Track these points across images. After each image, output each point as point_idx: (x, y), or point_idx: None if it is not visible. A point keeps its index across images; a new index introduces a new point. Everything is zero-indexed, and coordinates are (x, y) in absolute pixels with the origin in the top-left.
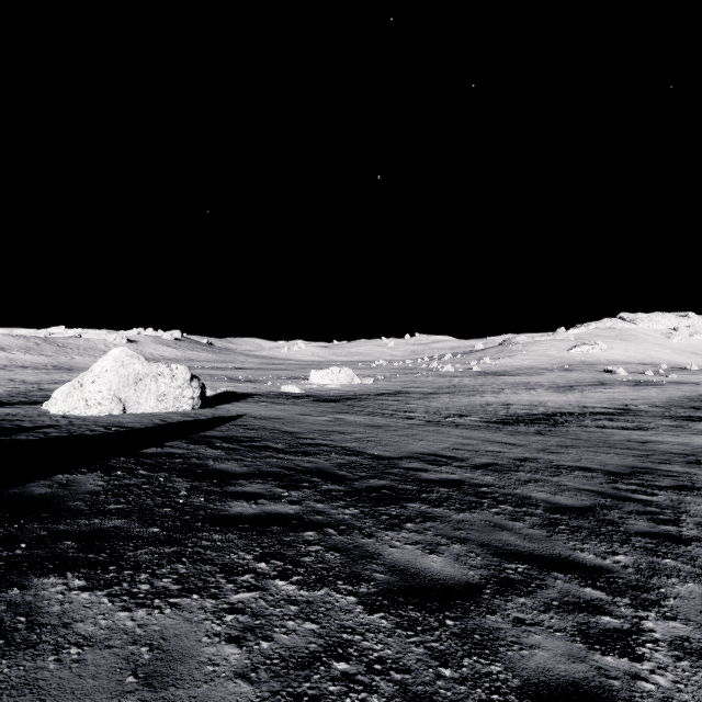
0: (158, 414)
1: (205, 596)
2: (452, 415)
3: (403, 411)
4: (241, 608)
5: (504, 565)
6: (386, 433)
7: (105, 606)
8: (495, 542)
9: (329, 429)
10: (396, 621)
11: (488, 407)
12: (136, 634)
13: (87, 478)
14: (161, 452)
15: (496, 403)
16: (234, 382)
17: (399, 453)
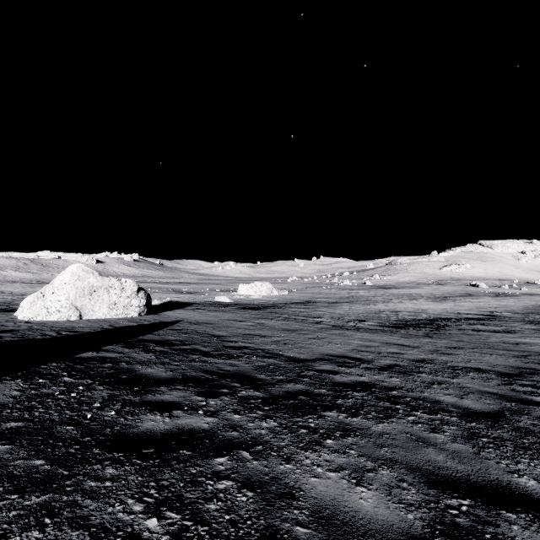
0: (109, 319)
1: None
2: (353, 320)
3: (312, 317)
4: None
5: (443, 501)
6: (300, 336)
7: None
8: (424, 464)
9: (251, 333)
10: None
11: (381, 314)
12: None
13: (4, 388)
14: (95, 356)
15: (387, 310)
16: (178, 293)
17: (312, 355)
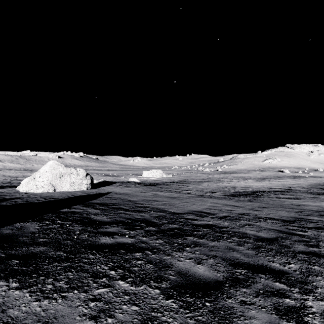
0: (70, 191)
1: (81, 291)
2: (209, 192)
3: (185, 190)
4: (99, 298)
5: (234, 270)
6: (177, 201)
7: (27, 298)
8: (230, 257)
9: (151, 199)
10: (180, 304)
11: (225, 188)
12: (40, 315)
13: (31, 225)
14: (69, 211)
15: (229, 186)
16: (107, 176)
17: (184, 211)
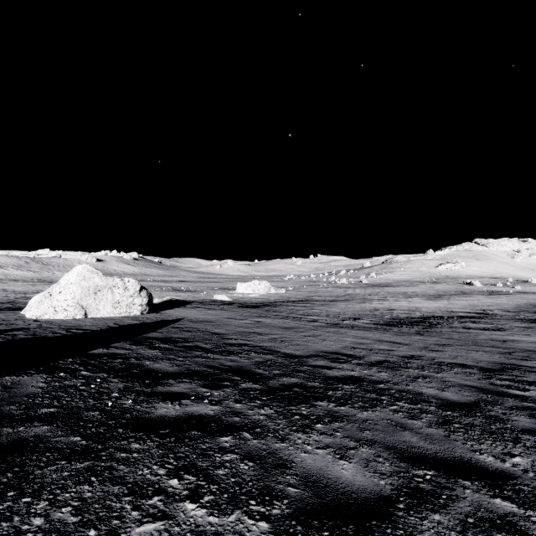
0: (113, 318)
1: (104, 531)
2: (348, 318)
3: (309, 315)
4: None
5: (411, 471)
6: (296, 334)
7: None
8: (399, 444)
9: (250, 330)
10: None
11: (376, 312)
12: None
13: (31, 380)
14: (106, 353)
15: (382, 308)
16: (177, 292)
17: (307, 352)
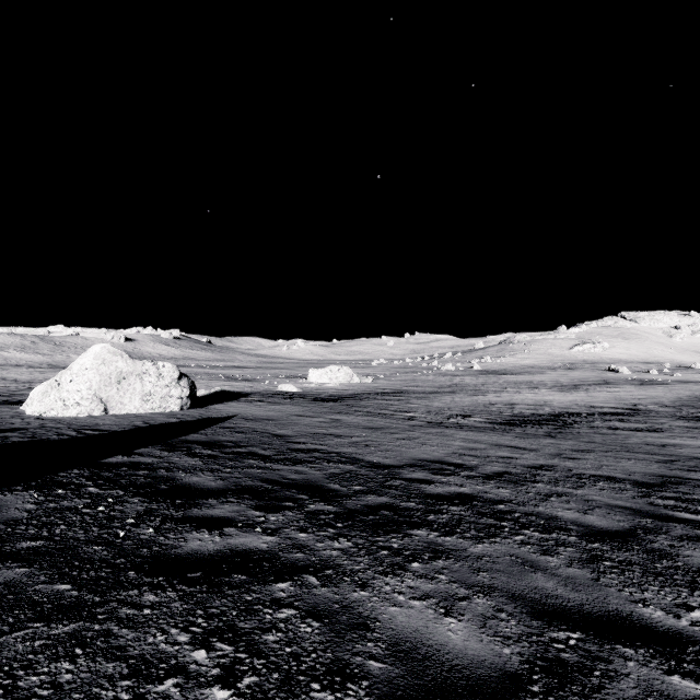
0: (143, 414)
1: None
2: (455, 415)
3: (403, 412)
4: None
5: (548, 634)
6: (386, 436)
7: None
8: (529, 592)
9: (324, 432)
10: None
11: (492, 407)
12: None
13: (15, 500)
14: (126, 461)
15: (499, 402)
16: (230, 381)
17: (401, 460)
